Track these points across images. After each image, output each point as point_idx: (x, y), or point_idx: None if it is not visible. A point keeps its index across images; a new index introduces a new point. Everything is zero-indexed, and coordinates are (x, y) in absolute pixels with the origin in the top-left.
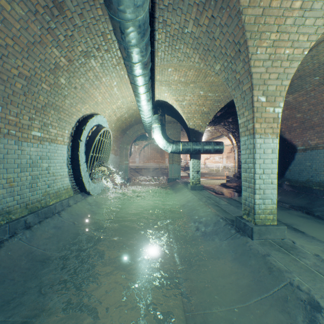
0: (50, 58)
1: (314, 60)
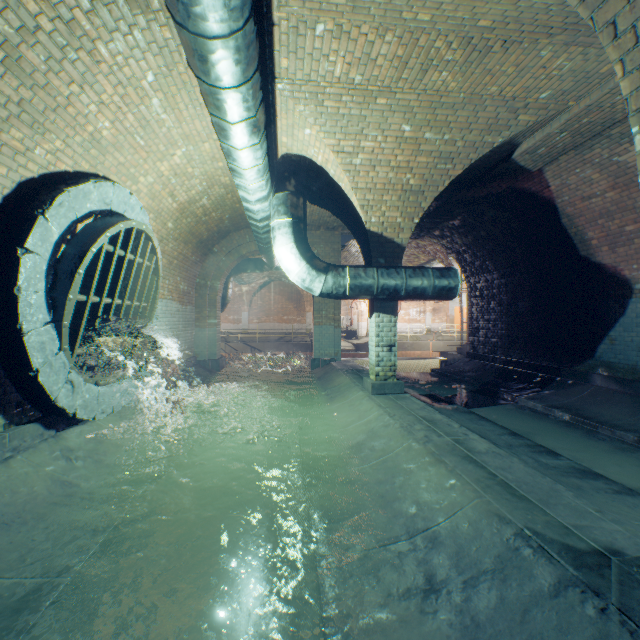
0: None
1: None
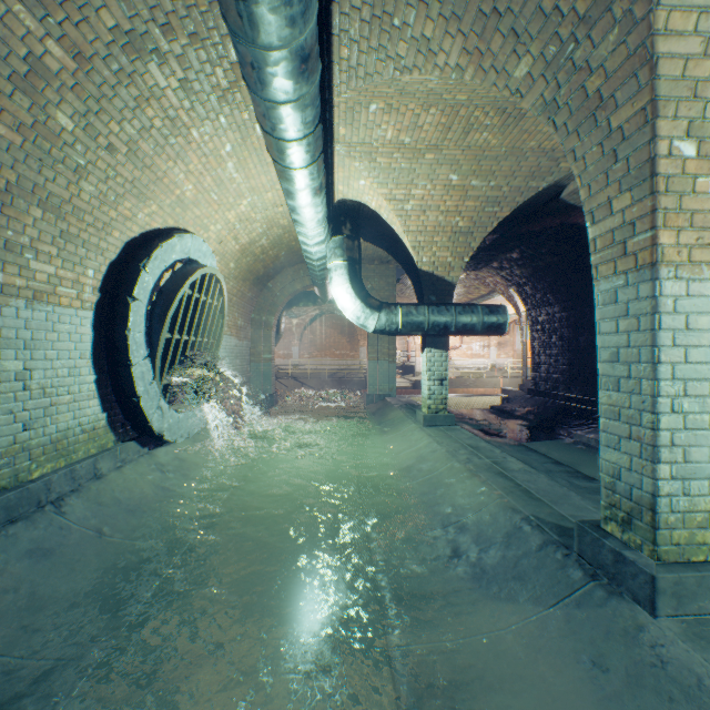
0: (8, 35)
1: None
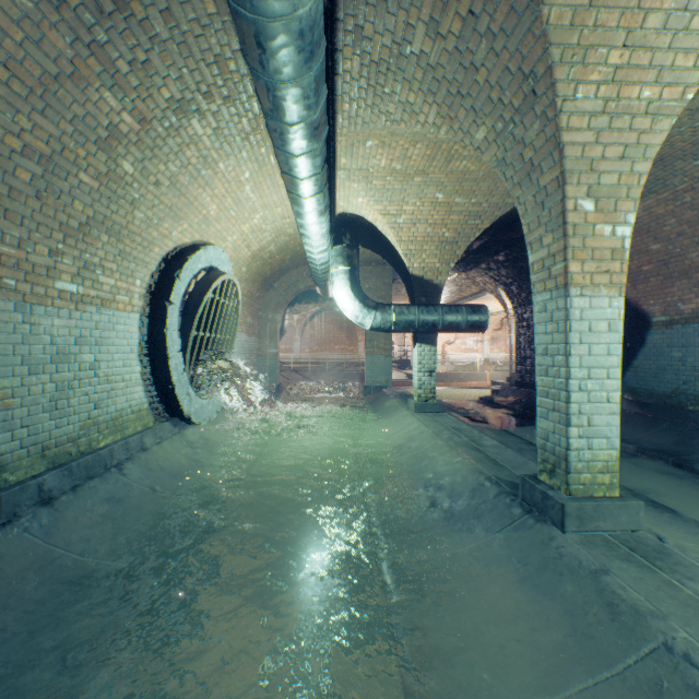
0: (98, 114)
1: (695, 121)
